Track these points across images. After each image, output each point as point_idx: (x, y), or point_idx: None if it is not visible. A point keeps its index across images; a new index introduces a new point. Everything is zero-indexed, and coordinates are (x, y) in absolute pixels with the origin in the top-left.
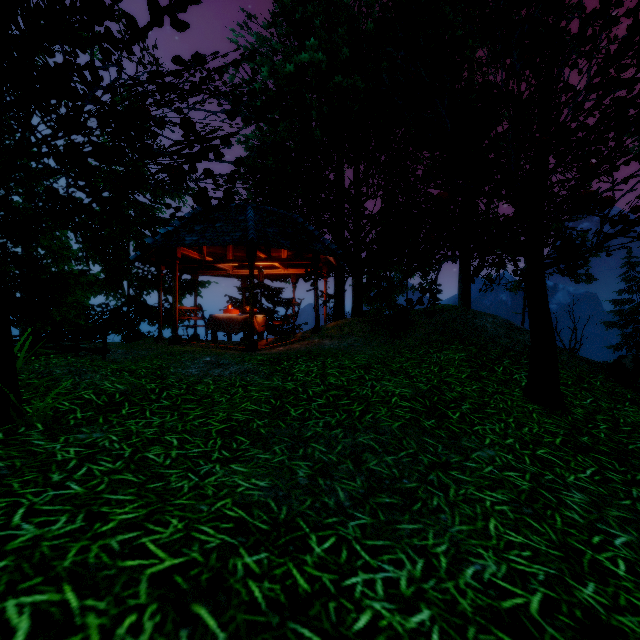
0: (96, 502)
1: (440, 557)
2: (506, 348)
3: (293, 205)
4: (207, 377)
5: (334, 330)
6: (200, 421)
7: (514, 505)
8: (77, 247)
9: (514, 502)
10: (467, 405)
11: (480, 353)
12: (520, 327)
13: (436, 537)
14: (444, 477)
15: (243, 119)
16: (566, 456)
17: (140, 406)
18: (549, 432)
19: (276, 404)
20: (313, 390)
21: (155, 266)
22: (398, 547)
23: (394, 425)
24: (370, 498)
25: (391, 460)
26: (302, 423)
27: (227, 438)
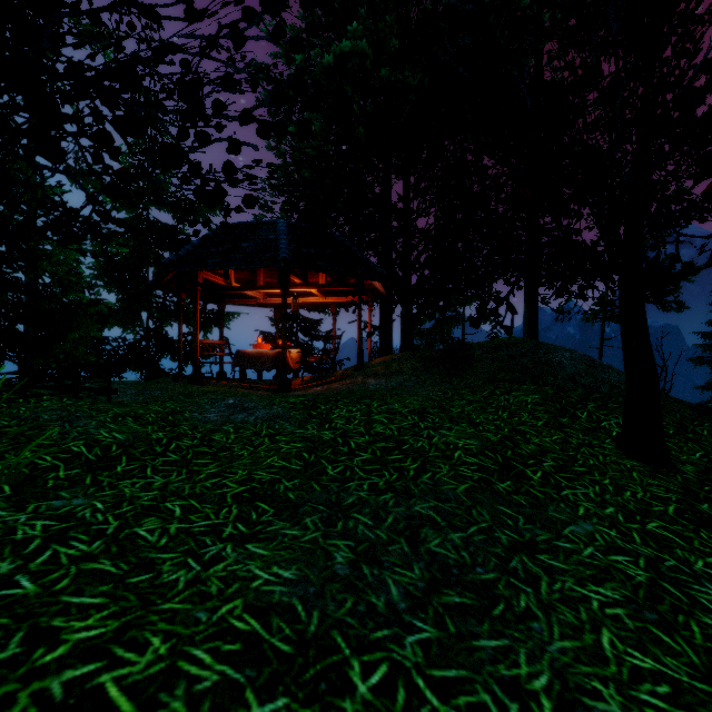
0: (48, 610)
1: (541, 698)
2: (589, 389)
3: (333, 223)
4: (228, 424)
5: (380, 367)
6: (213, 481)
7: (631, 607)
8: (90, 273)
9: (630, 602)
10: (549, 461)
11: (558, 395)
12: (603, 364)
13: (530, 661)
14: (531, 564)
15: (270, 108)
16: (686, 531)
17: (140, 461)
18: (657, 498)
19: (309, 459)
20: (356, 441)
21: (174, 293)
22: (478, 681)
23: (459, 488)
24: (433, 596)
25: (458, 538)
26: (342, 485)
27: (245, 505)
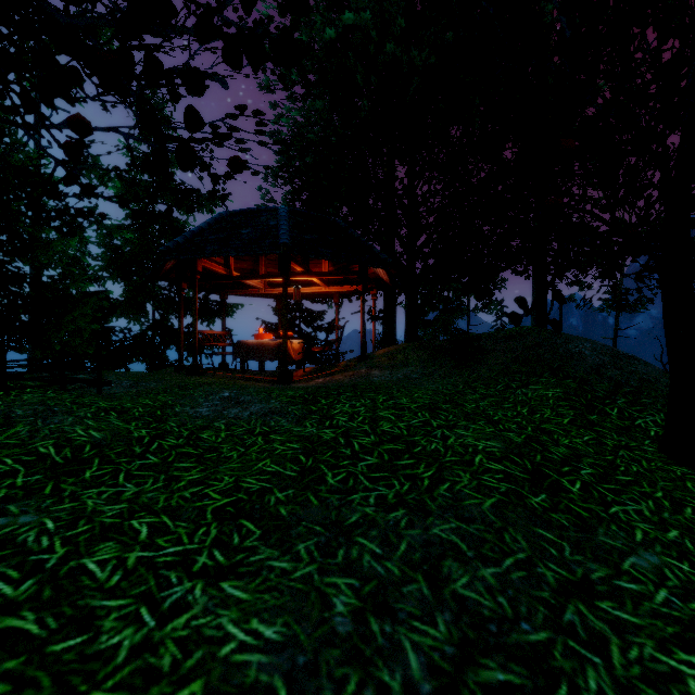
0: None
1: None
2: (617, 382)
3: (336, 212)
4: (219, 420)
5: (385, 358)
6: (194, 491)
7: None
8: (96, 265)
9: None
10: (587, 468)
11: (581, 389)
12: (628, 354)
13: None
14: (591, 616)
15: (264, 68)
16: None
17: (114, 465)
18: None
19: (307, 464)
20: (360, 442)
21: (175, 283)
22: None
23: (485, 504)
24: (467, 671)
25: (492, 576)
26: (343, 498)
27: (227, 524)
